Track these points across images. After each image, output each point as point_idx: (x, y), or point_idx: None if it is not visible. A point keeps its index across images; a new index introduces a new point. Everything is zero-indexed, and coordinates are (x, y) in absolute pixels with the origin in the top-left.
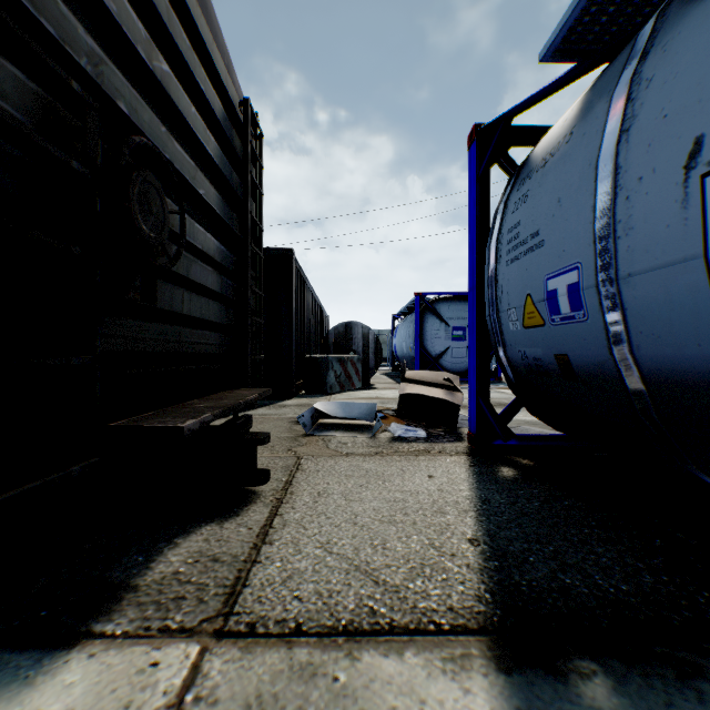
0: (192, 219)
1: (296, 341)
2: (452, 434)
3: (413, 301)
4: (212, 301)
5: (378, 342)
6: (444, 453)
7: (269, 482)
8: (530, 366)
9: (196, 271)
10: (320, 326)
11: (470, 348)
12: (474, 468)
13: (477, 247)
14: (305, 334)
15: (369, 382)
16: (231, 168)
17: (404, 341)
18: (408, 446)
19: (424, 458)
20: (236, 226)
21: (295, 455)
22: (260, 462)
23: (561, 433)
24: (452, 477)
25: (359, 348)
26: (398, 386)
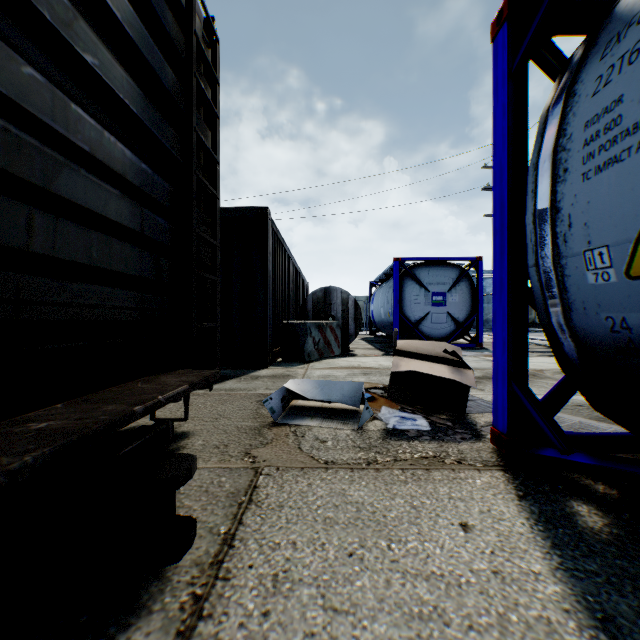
0: (76, 104)
1: (273, 306)
2: (462, 424)
3: (391, 267)
4: (119, 241)
5: (358, 307)
6: (465, 464)
7: (196, 536)
8: (633, 343)
9: (75, 184)
10: (299, 292)
11: (496, 314)
12: (528, 504)
13: (509, 172)
14: (283, 299)
15: (349, 348)
16: (164, 61)
17: (382, 306)
18: (410, 448)
19: (440, 476)
20: (175, 147)
21: (253, 465)
22: (198, 480)
23: (607, 424)
24: (502, 530)
25: (339, 314)
26: (379, 353)
